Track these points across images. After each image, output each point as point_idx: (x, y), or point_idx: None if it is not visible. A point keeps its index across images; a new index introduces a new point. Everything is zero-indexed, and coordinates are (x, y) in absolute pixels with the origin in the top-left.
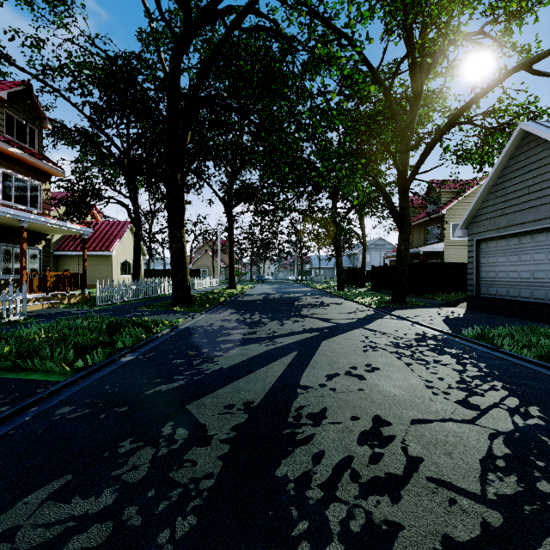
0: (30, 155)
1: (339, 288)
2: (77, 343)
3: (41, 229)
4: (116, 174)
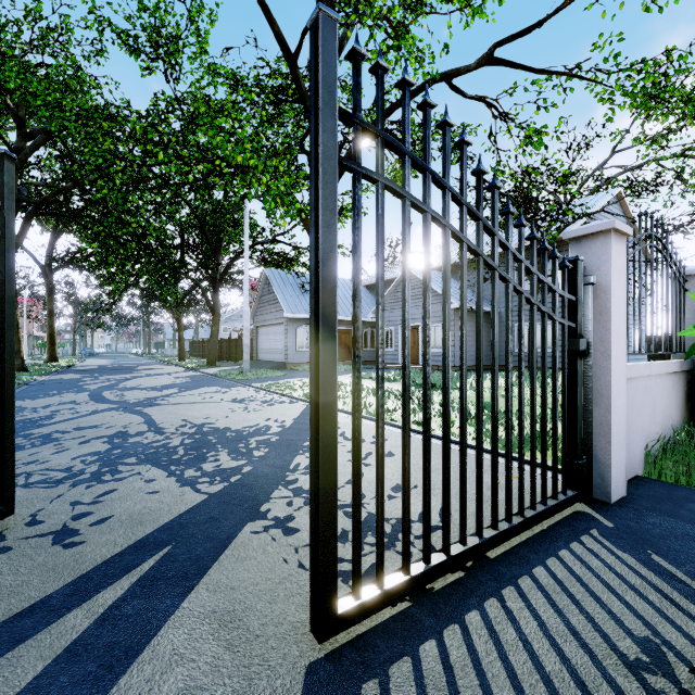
0: None
1: (181, 359)
2: None
3: None
4: None
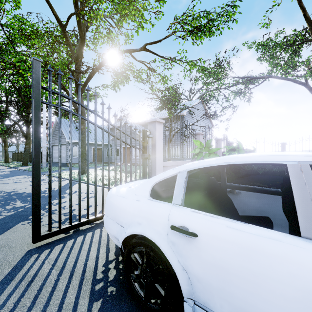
0: None
1: (6, 162)
2: None
3: None
4: None
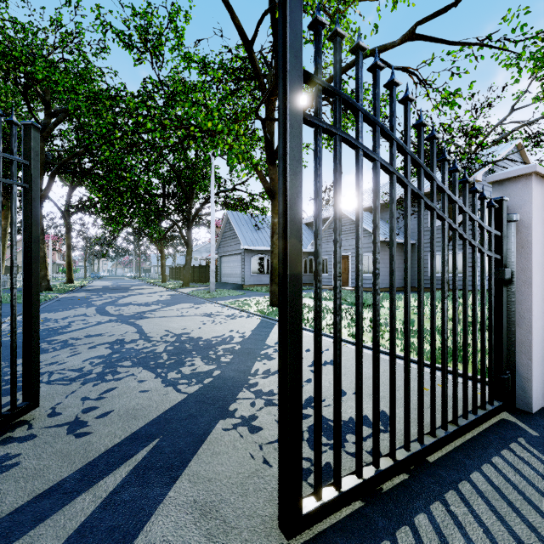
0: None
1: (163, 281)
2: None
3: None
4: None
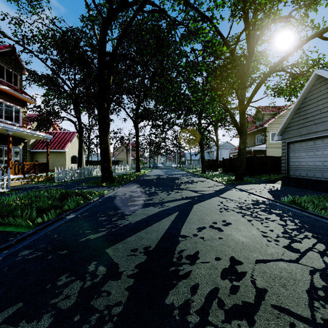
0: (14, 90)
1: (203, 171)
2: (39, 206)
3: (21, 136)
4: (68, 102)
